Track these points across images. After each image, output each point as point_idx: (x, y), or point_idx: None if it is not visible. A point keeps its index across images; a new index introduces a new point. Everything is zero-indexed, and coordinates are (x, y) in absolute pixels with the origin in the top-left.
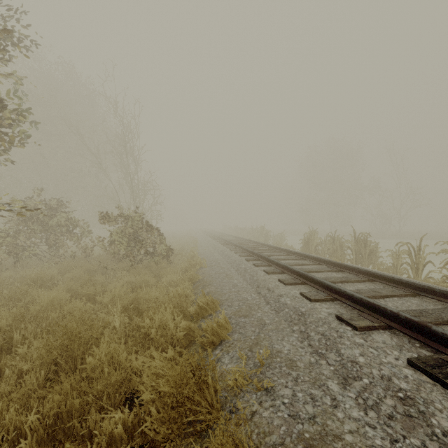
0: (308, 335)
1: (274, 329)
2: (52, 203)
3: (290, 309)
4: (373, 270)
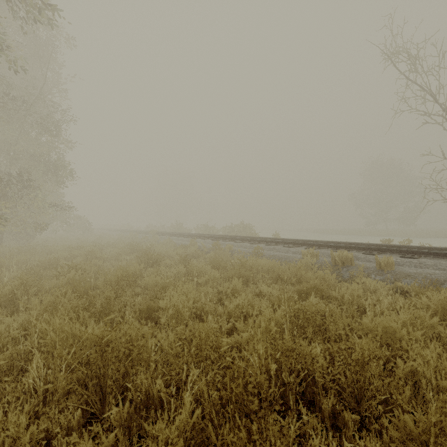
0: None
1: None
2: None
3: None
4: None
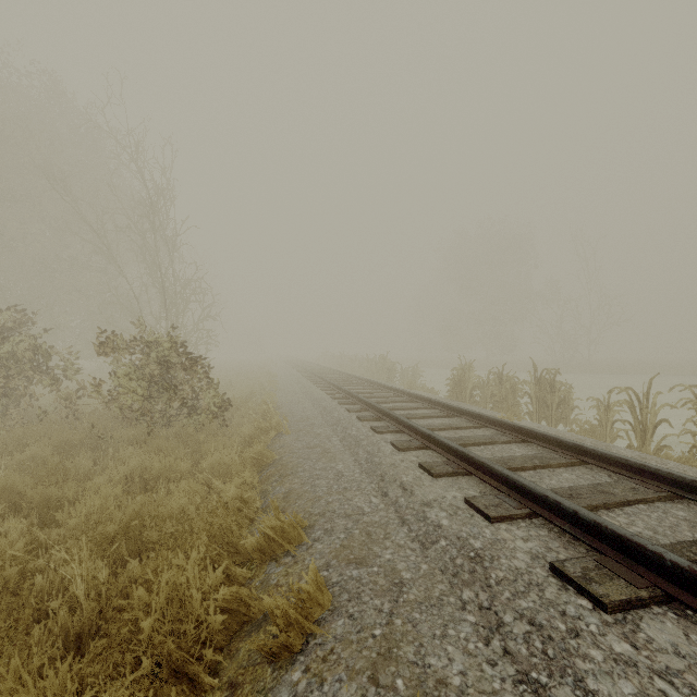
0: (499, 621)
1: (423, 599)
2: (4, 316)
3: (450, 542)
4: (574, 435)
